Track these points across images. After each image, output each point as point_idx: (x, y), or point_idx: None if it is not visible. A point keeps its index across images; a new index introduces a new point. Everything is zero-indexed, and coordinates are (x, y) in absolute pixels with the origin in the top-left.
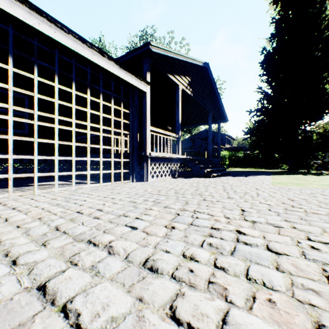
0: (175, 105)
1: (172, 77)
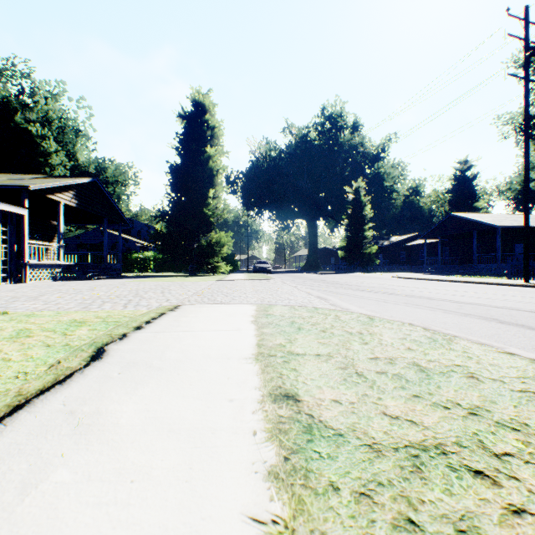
0: None
1: (53, 196)
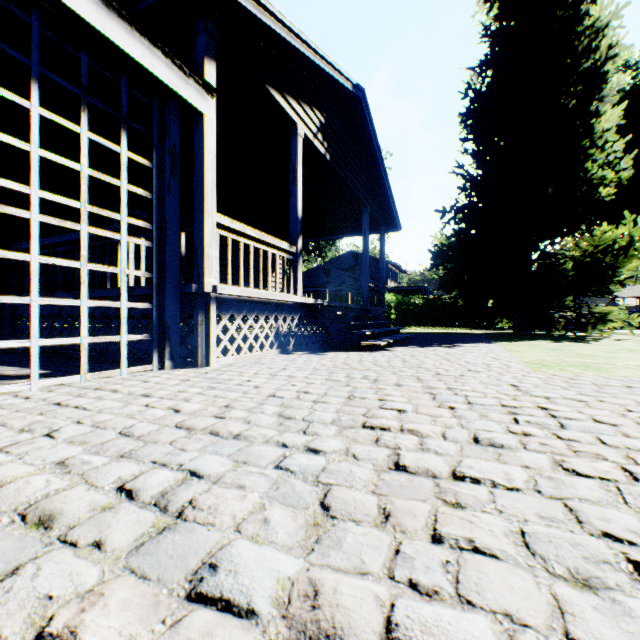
0: (288, 183)
1: (280, 99)
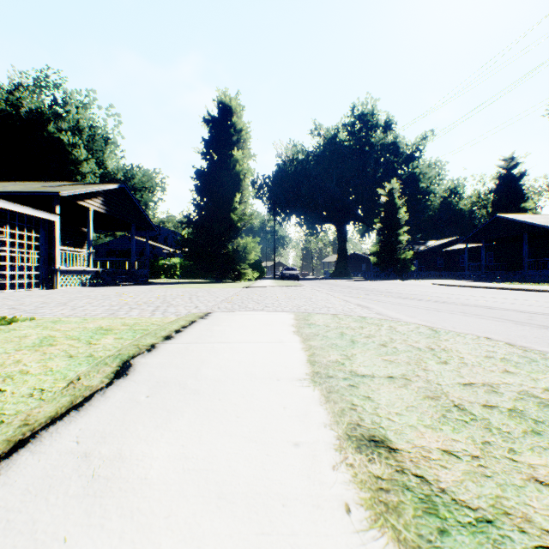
0: None
1: (83, 203)
